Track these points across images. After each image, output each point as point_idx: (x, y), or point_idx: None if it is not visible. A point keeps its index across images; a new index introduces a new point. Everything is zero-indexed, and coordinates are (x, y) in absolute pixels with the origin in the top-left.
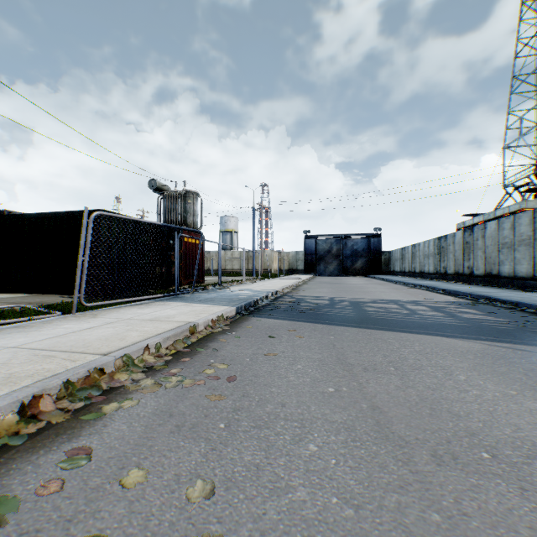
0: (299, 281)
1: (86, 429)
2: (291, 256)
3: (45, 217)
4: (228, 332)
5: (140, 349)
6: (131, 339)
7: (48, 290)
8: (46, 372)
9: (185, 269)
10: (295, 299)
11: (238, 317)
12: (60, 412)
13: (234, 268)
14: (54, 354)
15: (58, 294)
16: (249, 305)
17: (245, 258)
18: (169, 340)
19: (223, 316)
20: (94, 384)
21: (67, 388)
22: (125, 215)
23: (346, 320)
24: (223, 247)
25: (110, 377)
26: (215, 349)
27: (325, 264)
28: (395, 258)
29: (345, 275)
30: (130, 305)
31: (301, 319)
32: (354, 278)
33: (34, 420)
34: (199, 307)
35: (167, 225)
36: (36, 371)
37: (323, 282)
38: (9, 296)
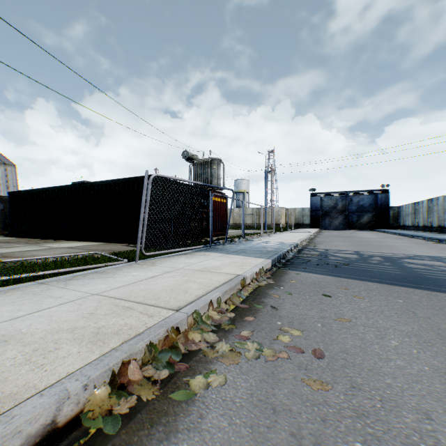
0: (311, 234)
1: (180, 418)
2: (297, 212)
3: (112, 183)
4: (276, 287)
5: (205, 304)
6: (193, 292)
7: (113, 240)
8: (129, 330)
9: (213, 224)
10: (319, 253)
11: (275, 270)
12: (147, 382)
13: (247, 223)
14: (131, 305)
15: (120, 243)
16: (280, 258)
17: (256, 214)
18: (226, 294)
19: (263, 269)
20: (172, 345)
21: (150, 351)
22: (168, 179)
23: (396, 278)
24: (237, 205)
25: (184, 337)
26: (273, 307)
27: (330, 219)
28: (405, 212)
29: (350, 229)
30: (177, 255)
31: (343, 275)
32: (362, 232)
33: (124, 393)
34: (237, 258)
35: (207, 184)
36: (119, 326)
37: (333, 235)
38: (88, 244)
